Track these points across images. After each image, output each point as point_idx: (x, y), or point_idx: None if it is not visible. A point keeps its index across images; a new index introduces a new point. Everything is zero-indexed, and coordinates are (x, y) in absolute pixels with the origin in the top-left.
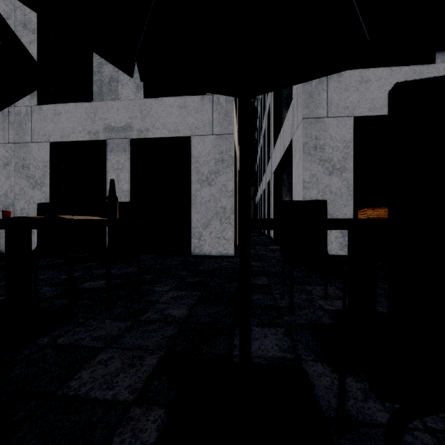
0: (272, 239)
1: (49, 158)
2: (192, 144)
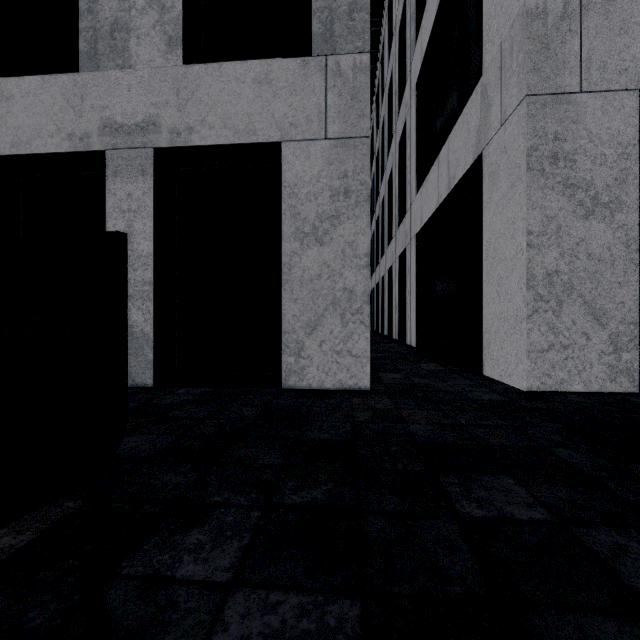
0: (412, 349)
1: None
2: (284, 159)
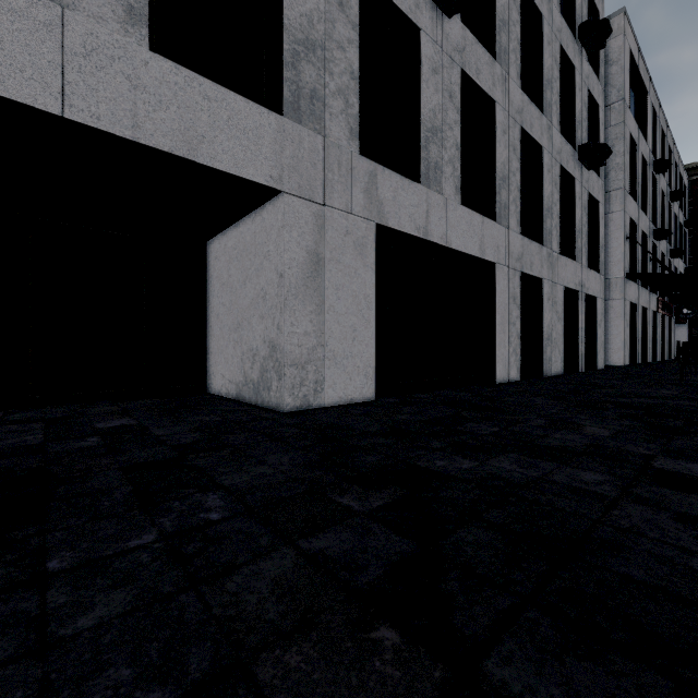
0: None
1: (563, 299)
2: (597, 302)
